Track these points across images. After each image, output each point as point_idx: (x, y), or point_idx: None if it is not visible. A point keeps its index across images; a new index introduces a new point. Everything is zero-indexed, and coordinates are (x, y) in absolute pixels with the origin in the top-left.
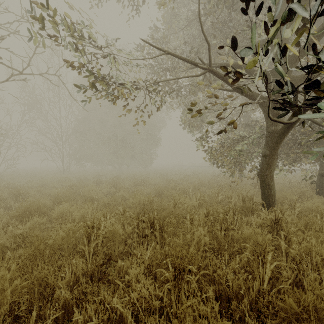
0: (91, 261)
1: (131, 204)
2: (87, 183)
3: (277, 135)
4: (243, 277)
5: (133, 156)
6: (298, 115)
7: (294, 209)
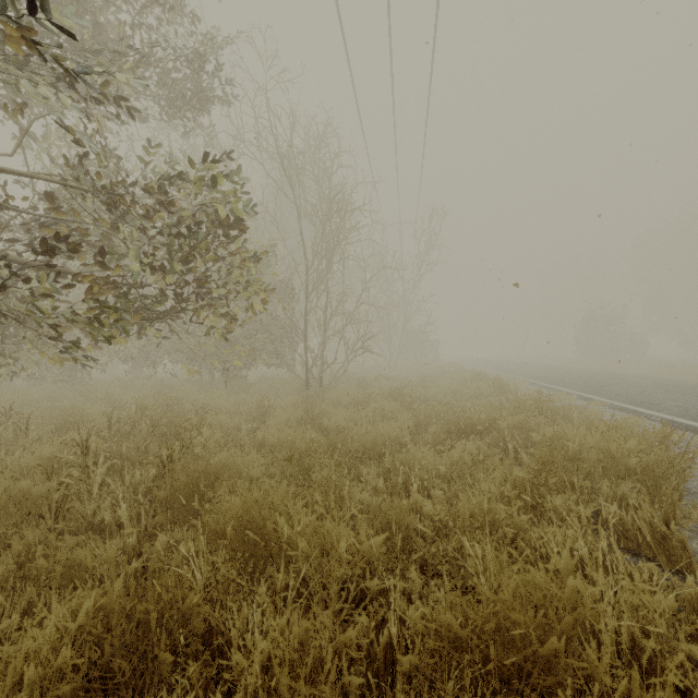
0: None
1: None
2: None
3: None
4: None
5: None
6: None
7: None
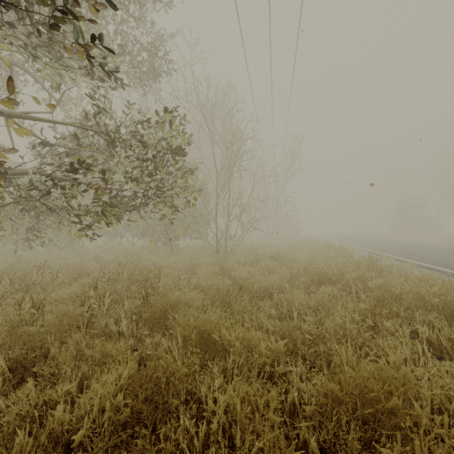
0: None
1: None
2: None
3: None
4: None
5: None
6: None
7: None
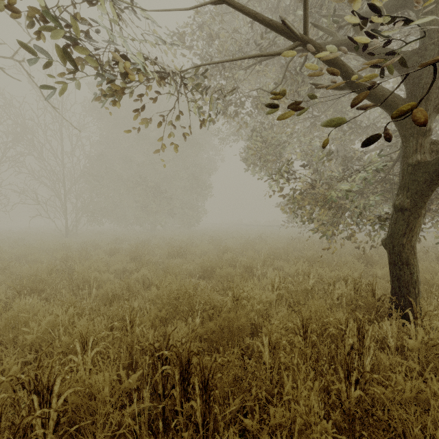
0: None
1: (155, 299)
2: (95, 253)
3: (432, 169)
4: None
5: (172, 211)
6: None
7: None
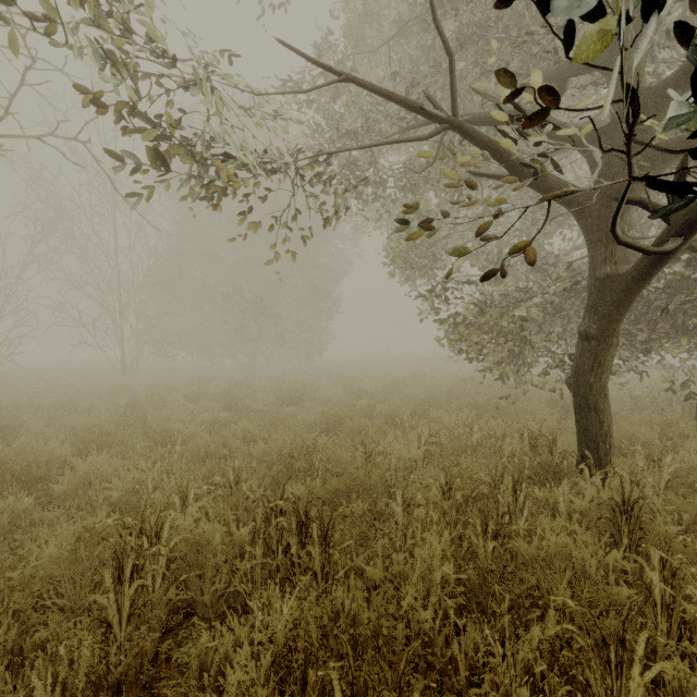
0: (126, 637)
1: (262, 455)
2: (171, 399)
3: (620, 286)
4: (558, 695)
5: (281, 337)
6: (683, 232)
7: (660, 469)
